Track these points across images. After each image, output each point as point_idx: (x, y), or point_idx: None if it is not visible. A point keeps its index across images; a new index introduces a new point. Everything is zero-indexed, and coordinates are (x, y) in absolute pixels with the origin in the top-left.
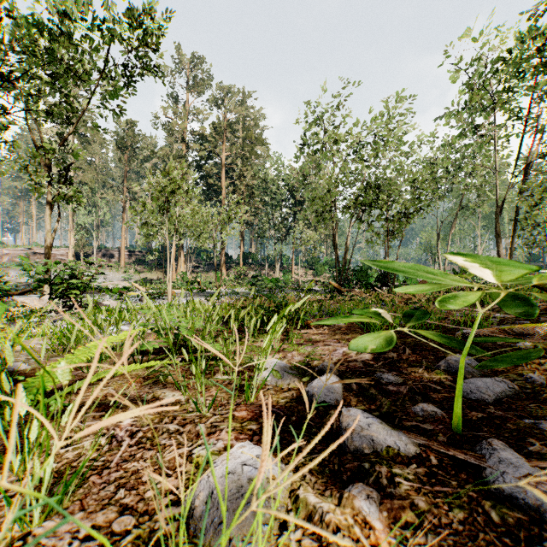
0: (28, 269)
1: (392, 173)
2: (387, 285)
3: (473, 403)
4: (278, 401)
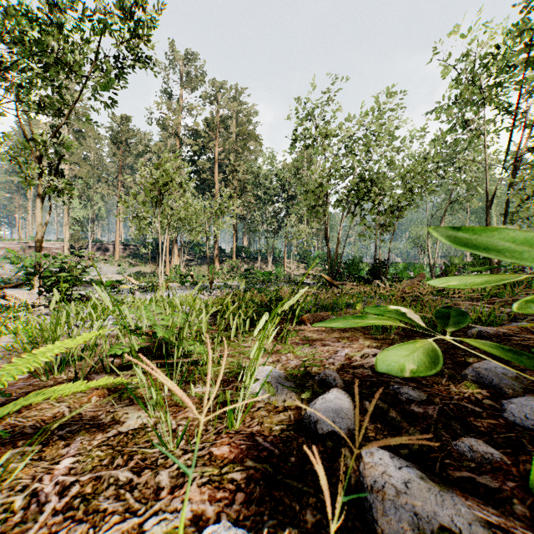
0: (16, 262)
1: (383, 168)
2: (379, 278)
3: (533, 437)
4: (271, 428)
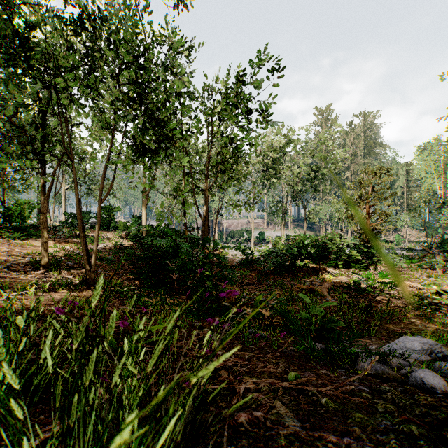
0: None
1: None
2: None
3: None
4: None
